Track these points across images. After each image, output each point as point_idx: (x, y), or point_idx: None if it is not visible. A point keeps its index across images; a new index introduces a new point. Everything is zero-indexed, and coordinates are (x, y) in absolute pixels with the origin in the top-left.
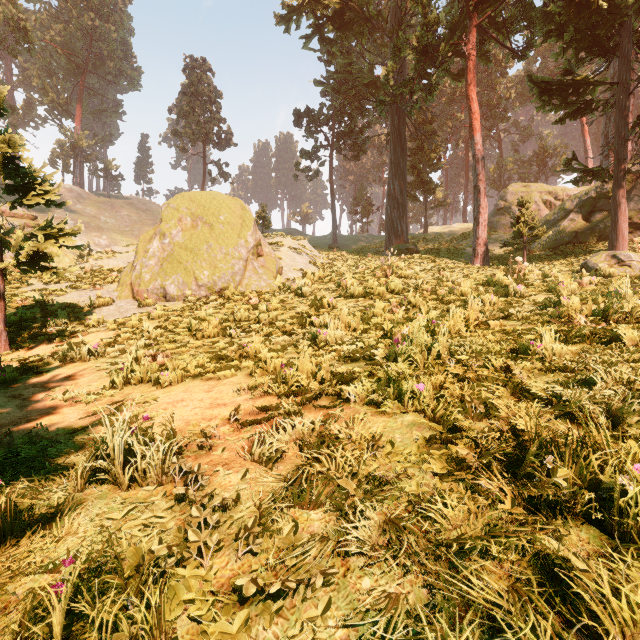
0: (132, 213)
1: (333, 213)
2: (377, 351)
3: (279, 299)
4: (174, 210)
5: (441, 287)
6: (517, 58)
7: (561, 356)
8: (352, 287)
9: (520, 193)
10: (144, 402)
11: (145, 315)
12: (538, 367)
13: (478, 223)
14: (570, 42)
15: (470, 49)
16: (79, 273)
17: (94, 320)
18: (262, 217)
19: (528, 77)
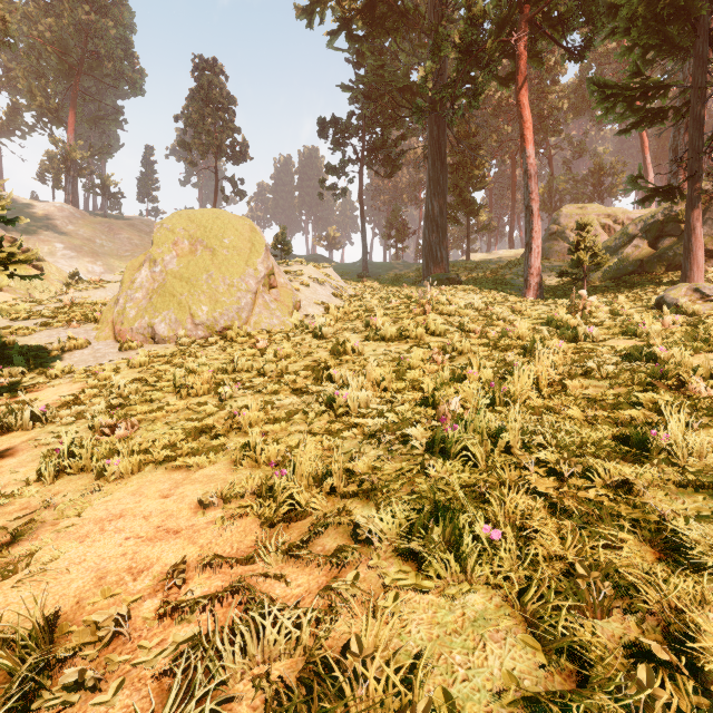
0: (133, 236)
1: (363, 237)
2: (415, 429)
3: (293, 341)
4: (168, 231)
5: (491, 327)
6: (574, 60)
7: (701, 456)
8: (383, 327)
9: (575, 216)
10: (64, 516)
11: (125, 362)
12: (673, 479)
13: (530, 249)
14: (637, 39)
15: (521, 47)
16: (56, 307)
17: (58, 369)
18: (281, 241)
19: (588, 80)
